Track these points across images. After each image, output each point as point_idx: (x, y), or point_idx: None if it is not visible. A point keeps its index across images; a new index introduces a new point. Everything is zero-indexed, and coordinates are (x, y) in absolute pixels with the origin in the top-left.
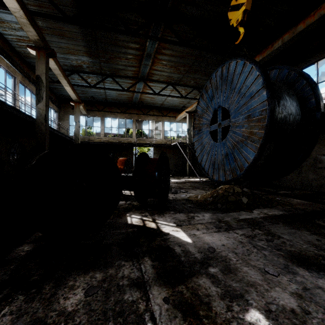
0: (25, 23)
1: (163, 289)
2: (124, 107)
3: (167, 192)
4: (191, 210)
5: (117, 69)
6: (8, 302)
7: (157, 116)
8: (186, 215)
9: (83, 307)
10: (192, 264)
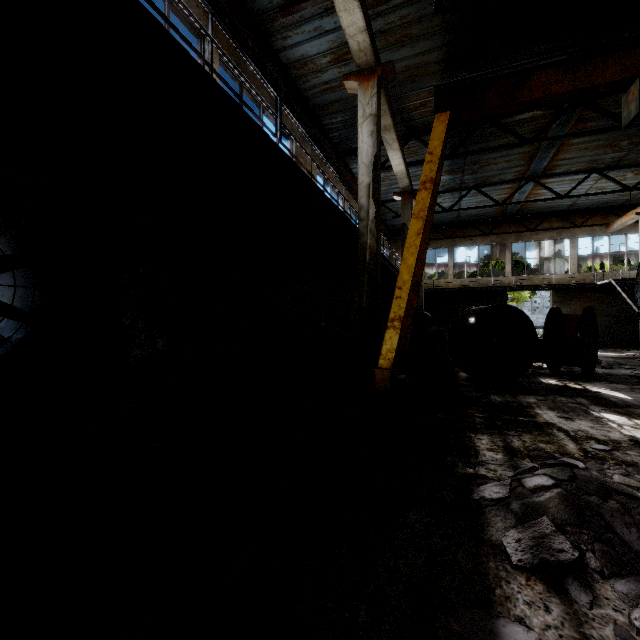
0: (402, 177)
1: (600, 407)
2: (489, 224)
3: (593, 361)
4: (638, 384)
5: (488, 176)
6: (490, 395)
7: (560, 230)
8: (628, 386)
9: (540, 402)
10: (630, 405)
